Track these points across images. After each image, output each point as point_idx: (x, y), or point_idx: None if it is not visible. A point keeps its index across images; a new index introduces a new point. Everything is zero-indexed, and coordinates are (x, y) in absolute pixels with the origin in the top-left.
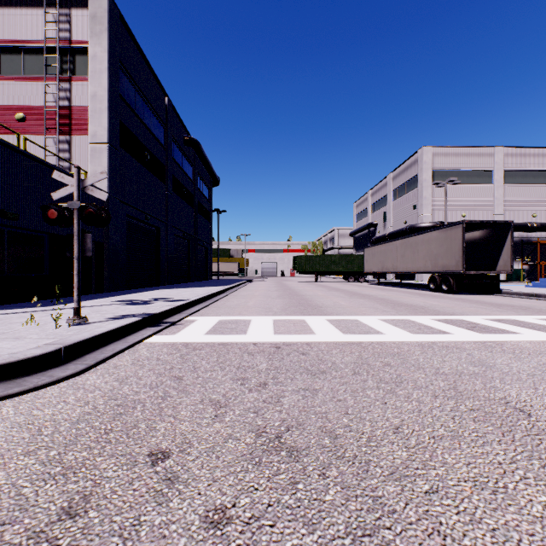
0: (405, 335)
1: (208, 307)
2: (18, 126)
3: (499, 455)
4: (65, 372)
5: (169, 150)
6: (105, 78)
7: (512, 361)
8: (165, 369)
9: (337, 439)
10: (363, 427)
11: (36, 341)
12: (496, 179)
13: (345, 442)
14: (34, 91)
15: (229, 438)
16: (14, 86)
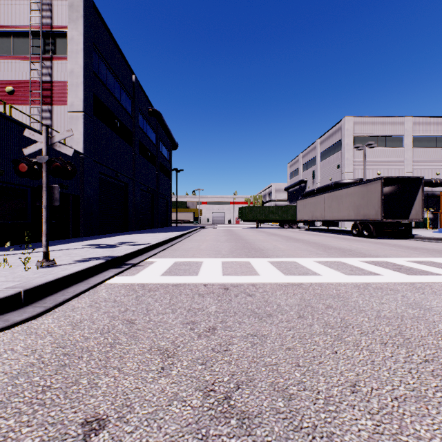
0: (340, 276)
1: (166, 250)
2: (8, 98)
3: None
4: (21, 316)
5: (135, 119)
6: (80, 57)
7: None
8: (119, 312)
9: (291, 401)
10: (318, 384)
11: (1, 284)
12: (406, 143)
13: (301, 405)
14: (21, 68)
15: (174, 398)
16: (5, 64)
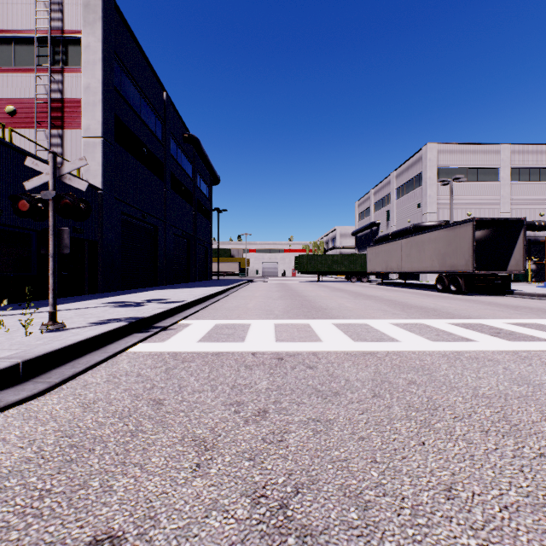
0: (424, 343)
1: (205, 309)
2: (8, 120)
3: None
4: (18, 394)
5: (167, 147)
6: (99, 70)
7: None
8: (143, 389)
9: (368, 511)
10: (402, 488)
11: None
12: (502, 177)
13: (381, 517)
14: (25, 83)
15: (212, 507)
16: (4, 78)
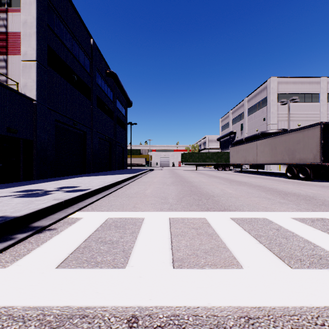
0: None
1: (108, 196)
2: None
3: None
4: None
5: (93, 77)
6: (33, 9)
7: None
8: None
9: None
10: None
11: None
12: (321, 99)
13: None
14: None
15: None
16: None
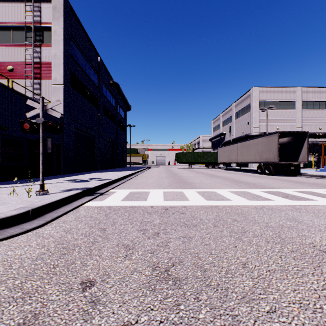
0: (245, 201)
1: (124, 183)
2: (9, 74)
3: (314, 283)
4: (31, 225)
5: (100, 89)
6: (61, 45)
7: (313, 218)
8: (95, 223)
9: (205, 272)
10: (222, 263)
11: (14, 205)
12: (297, 106)
13: (211, 274)
14: (19, 53)
15: (134, 271)
16: (7, 50)
